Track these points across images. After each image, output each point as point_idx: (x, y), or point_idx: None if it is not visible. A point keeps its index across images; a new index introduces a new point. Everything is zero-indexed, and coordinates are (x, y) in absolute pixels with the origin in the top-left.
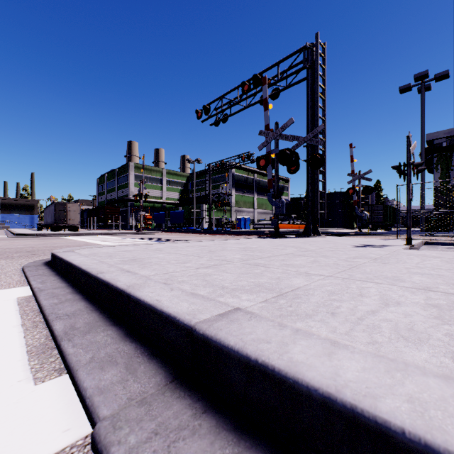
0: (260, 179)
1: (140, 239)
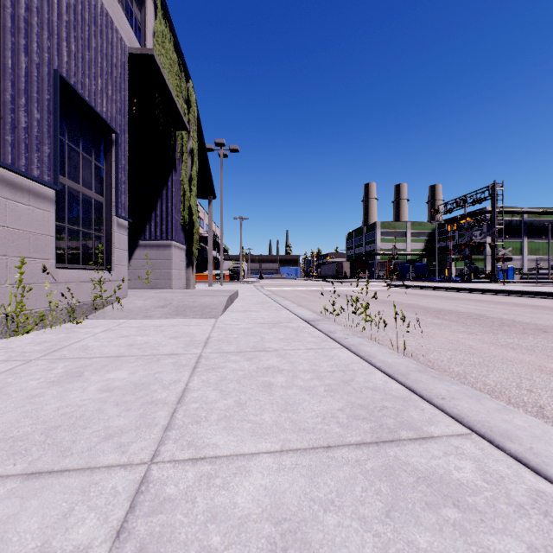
0: (533, 218)
1: None
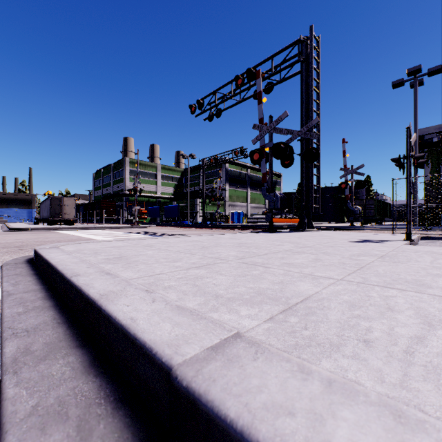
0: (253, 174)
1: (134, 233)
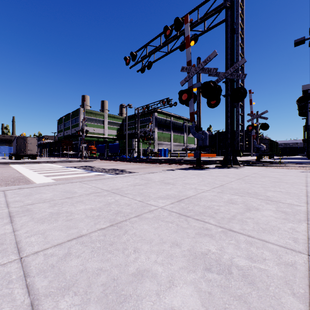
0: (175, 121)
1: (74, 168)
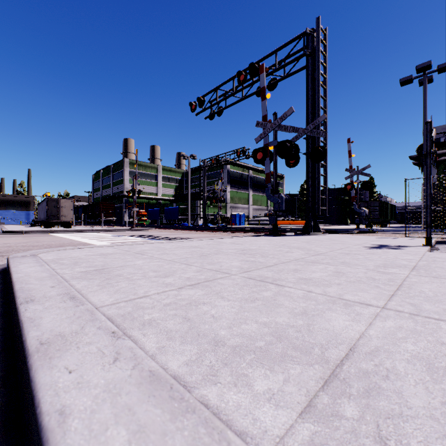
0: (255, 175)
1: (131, 236)
